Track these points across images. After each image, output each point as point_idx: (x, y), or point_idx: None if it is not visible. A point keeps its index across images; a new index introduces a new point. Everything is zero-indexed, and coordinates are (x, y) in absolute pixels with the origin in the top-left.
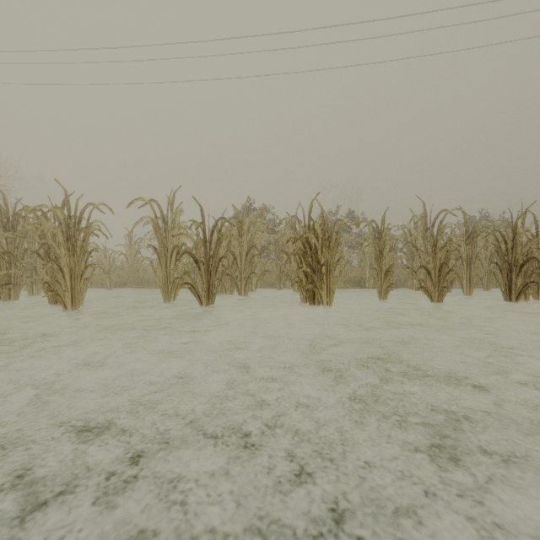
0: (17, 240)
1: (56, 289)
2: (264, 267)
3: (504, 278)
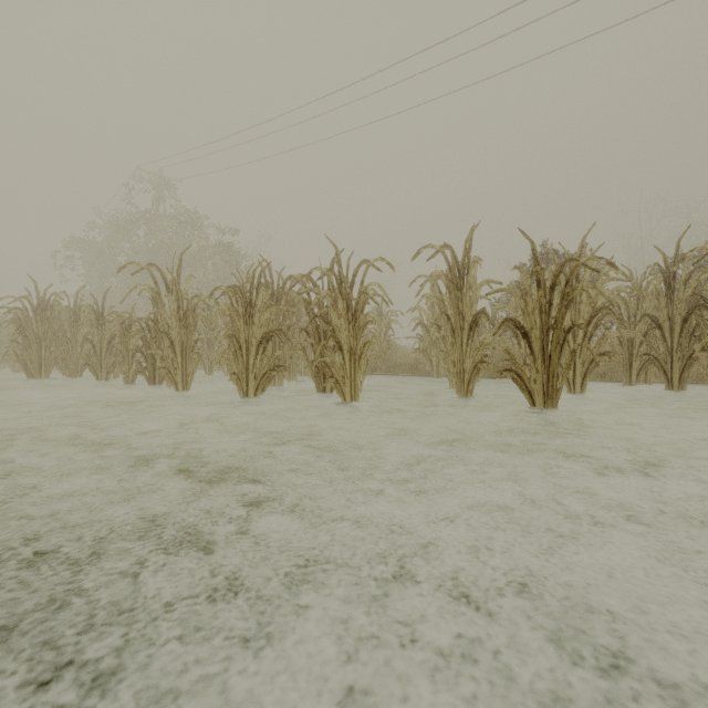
0: (280, 317)
1: (324, 375)
2: (602, 346)
3: None
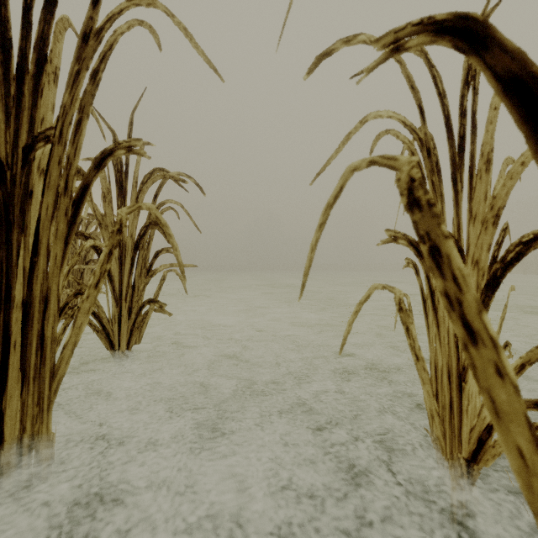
0: None
1: None
2: None
3: None
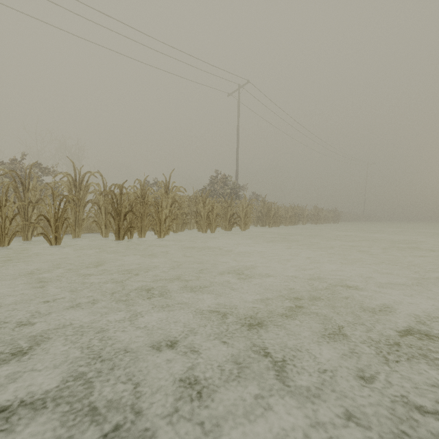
0: None
1: None
2: None
3: (116, 224)
